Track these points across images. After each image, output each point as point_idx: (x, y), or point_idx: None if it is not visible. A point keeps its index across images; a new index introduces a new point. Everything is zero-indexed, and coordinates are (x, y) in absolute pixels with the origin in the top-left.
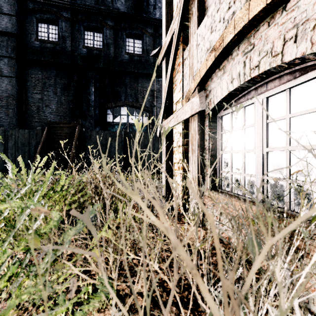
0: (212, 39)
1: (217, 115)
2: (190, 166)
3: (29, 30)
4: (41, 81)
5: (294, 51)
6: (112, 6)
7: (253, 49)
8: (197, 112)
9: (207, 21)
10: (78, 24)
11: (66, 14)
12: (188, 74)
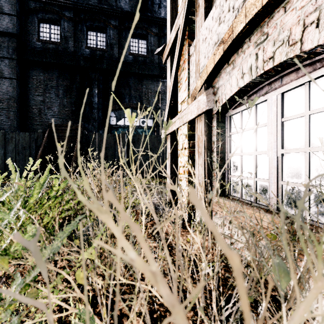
0: (220, 31)
1: (225, 115)
2: (196, 170)
3: (31, 30)
4: (42, 82)
5: (315, 37)
6: (115, 5)
7: (266, 39)
8: (204, 111)
9: (215, 12)
10: (81, 24)
11: (68, 13)
12: (194, 71)
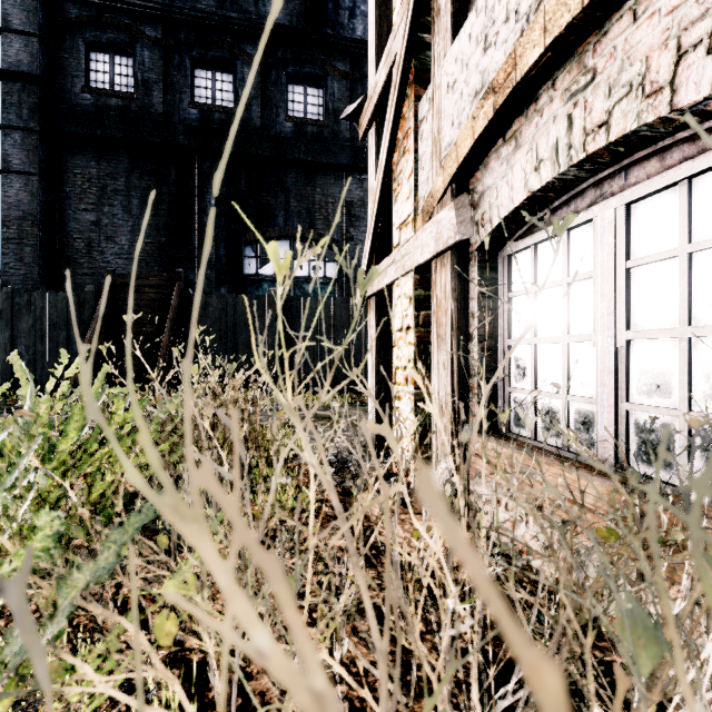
0: (486, 67)
1: (498, 254)
2: (433, 376)
3: (70, 68)
4: (96, 182)
5: (706, 76)
6: (256, 12)
7: (591, 82)
8: (451, 245)
9: (475, 23)
10: (180, 53)
11: (152, 30)
12: (430, 157)
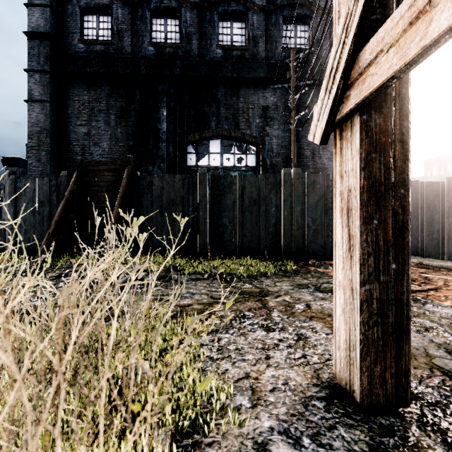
0: None
1: None
2: None
3: (71, 27)
4: (87, 105)
5: None
6: None
7: None
8: None
9: None
10: (142, 8)
11: None
12: None
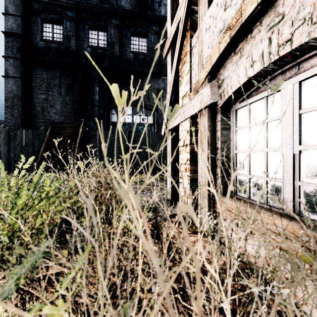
0: (226, 17)
1: (230, 109)
2: (199, 168)
3: (34, 30)
4: (46, 81)
5: None
6: (116, 4)
7: (282, 20)
8: (208, 105)
9: None
10: (83, 23)
11: (70, 13)
12: (197, 64)
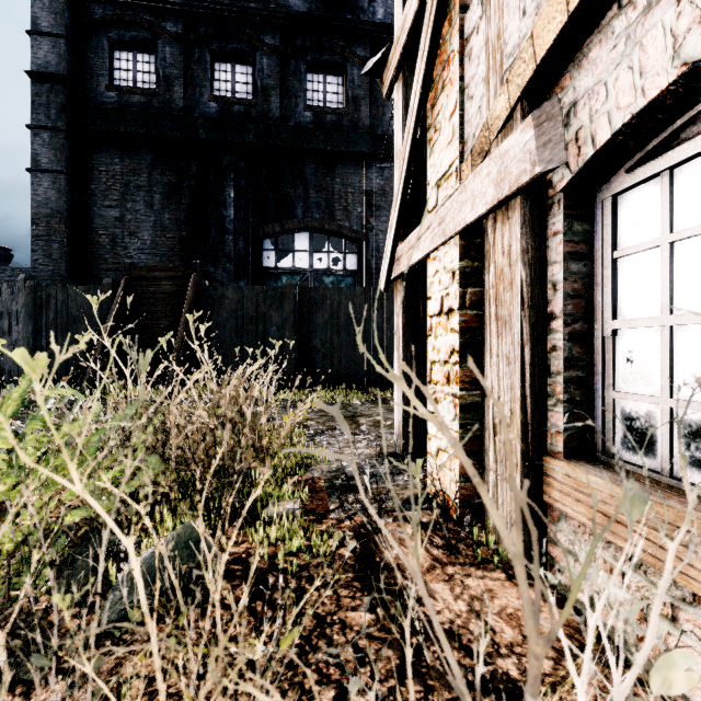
0: None
1: (593, 196)
2: (490, 374)
3: (95, 67)
4: (119, 179)
5: None
6: (274, 1)
7: None
8: (524, 184)
9: None
10: (200, 47)
11: (173, 25)
12: (483, 77)
